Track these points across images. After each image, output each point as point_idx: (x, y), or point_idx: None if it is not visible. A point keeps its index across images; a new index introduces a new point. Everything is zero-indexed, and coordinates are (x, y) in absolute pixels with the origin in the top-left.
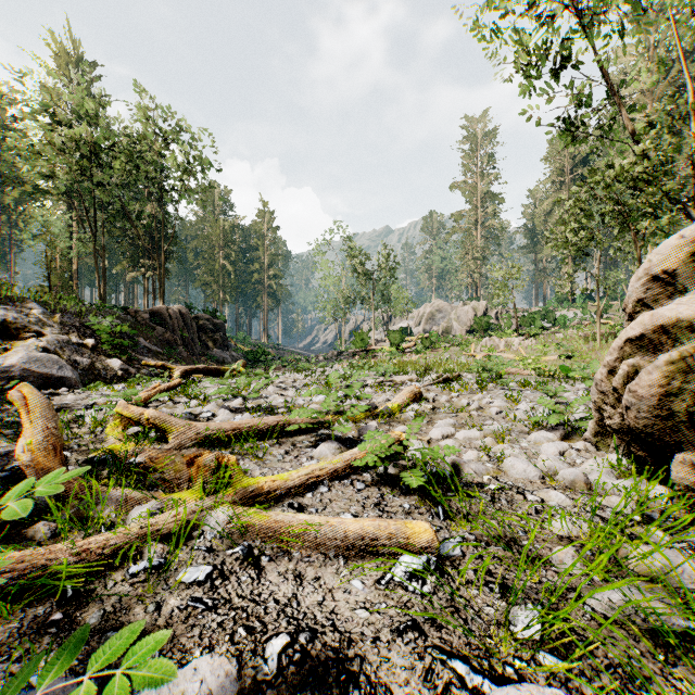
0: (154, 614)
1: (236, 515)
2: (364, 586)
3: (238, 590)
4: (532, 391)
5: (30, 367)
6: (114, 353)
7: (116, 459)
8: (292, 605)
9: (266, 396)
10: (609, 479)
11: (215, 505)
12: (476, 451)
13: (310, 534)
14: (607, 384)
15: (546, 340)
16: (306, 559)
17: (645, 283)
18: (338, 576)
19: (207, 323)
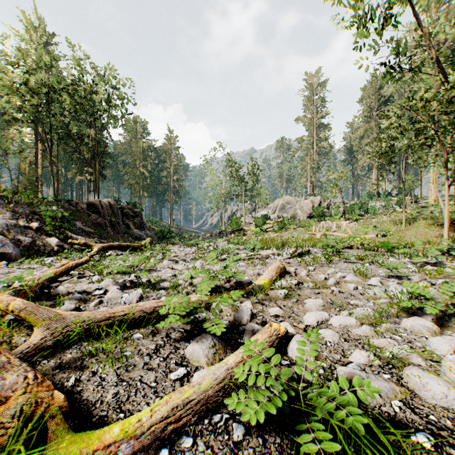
0: None
1: None
2: None
3: None
4: (369, 264)
5: None
6: (54, 233)
7: None
8: None
9: (160, 270)
10: None
11: None
12: (364, 351)
13: None
14: None
15: (365, 223)
16: None
17: None
18: None
19: (129, 211)
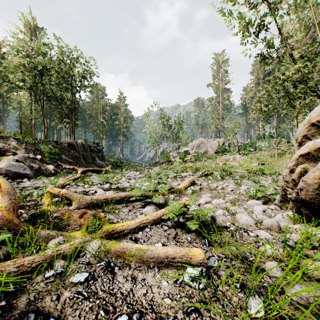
0: (56, 301)
1: (102, 244)
2: (168, 284)
3: (101, 286)
4: (246, 180)
5: (10, 169)
6: (50, 162)
7: (46, 214)
8: (130, 295)
9: (121, 183)
10: (290, 224)
11: (91, 239)
12: (222, 210)
13: (140, 254)
14: (289, 177)
15: (252, 156)
16: (138, 268)
17: (307, 127)
18: (154, 278)
19: (94, 148)
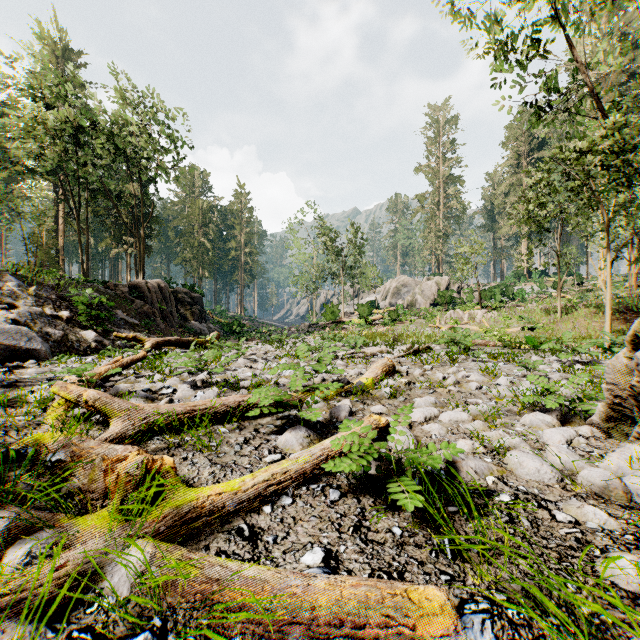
0: None
1: (149, 567)
2: None
3: None
4: (504, 363)
5: None
6: (90, 325)
7: (40, 452)
8: None
9: (235, 369)
10: None
11: (118, 552)
12: (469, 440)
13: (260, 594)
14: None
15: (508, 312)
16: None
17: None
18: None
19: (186, 296)
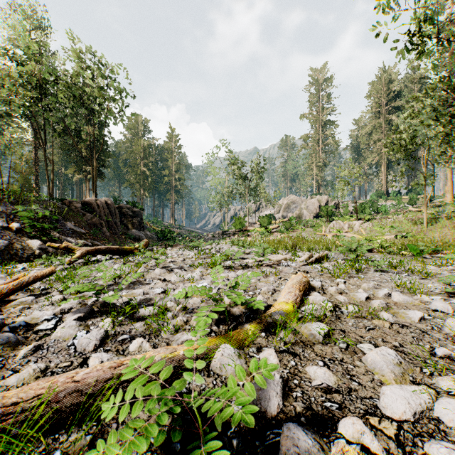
0: None
1: None
2: None
3: None
4: (407, 274)
5: None
6: (39, 234)
7: None
8: None
9: (148, 282)
10: None
11: None
12: None
13: None
14: None
15: (380, 223)
16: None
17: None
18: None
19: (128, 210)
